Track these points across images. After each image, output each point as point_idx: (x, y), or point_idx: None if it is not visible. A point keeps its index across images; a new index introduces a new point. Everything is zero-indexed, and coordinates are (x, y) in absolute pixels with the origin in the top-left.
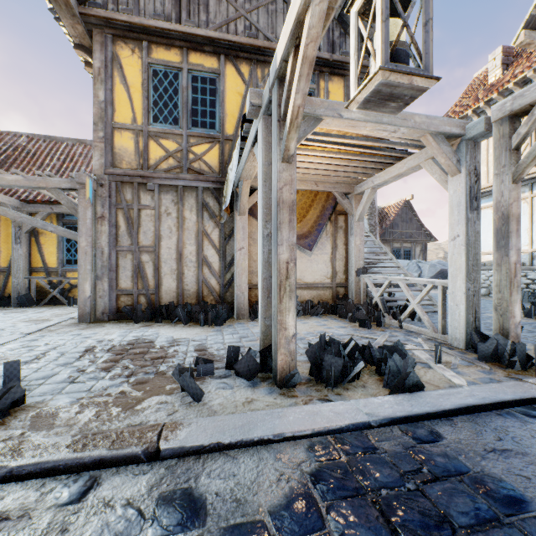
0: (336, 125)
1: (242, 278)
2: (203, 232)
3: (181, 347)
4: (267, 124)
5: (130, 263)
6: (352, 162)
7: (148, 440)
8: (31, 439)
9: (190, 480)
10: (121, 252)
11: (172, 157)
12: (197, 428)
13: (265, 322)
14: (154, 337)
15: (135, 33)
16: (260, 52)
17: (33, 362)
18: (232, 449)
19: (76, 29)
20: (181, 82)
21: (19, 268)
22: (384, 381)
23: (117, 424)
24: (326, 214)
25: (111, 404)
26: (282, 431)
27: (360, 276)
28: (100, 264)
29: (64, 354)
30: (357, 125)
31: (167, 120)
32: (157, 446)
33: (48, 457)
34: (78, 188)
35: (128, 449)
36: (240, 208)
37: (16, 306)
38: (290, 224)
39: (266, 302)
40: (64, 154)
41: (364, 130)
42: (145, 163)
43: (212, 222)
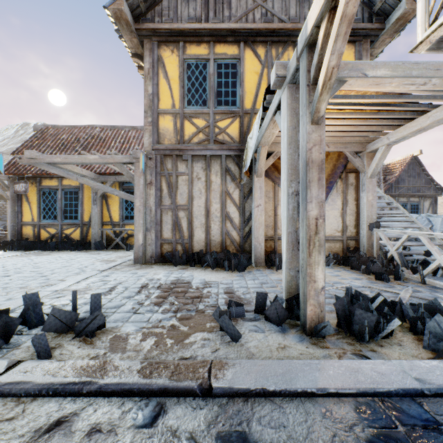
0: (358, 85)
1: (259, 231)
2: (225, 192)
3: (212, 288)
4: (292, 92)
5: (170, 218)
6: (367, 121)
7: (201, 376)
8: (112, 360)
9: (242, 423)
10: (164, 210)
11: (201, 132)
12: (241, 370)
13: (289, 273)
14: (190, 278)
15: (174, 37)
16: (275, 34)
17: (108, 293)
18: (276, 396)
19: (133, 42)
20: (208, 70)
21: (95, 222)
22: (424, 342)
23: (172, 355)
24: (337, 173)
25: (166, 336)
26: (325, 386)
27: (373, 230)
28: (149, 219)
29: (127, 289)
30: (381, 82)
31: (197, 102)
32: (209, 383)
33: (125, 379)
34: (134, 162)
35: (185, 382)
36: (258, 170)
37: (93, 249)
38: (319, 182)
39: (291, 255)
40: (123, 138)
41: (389, 86)
42: (181, 139)
43: (233, 184)
